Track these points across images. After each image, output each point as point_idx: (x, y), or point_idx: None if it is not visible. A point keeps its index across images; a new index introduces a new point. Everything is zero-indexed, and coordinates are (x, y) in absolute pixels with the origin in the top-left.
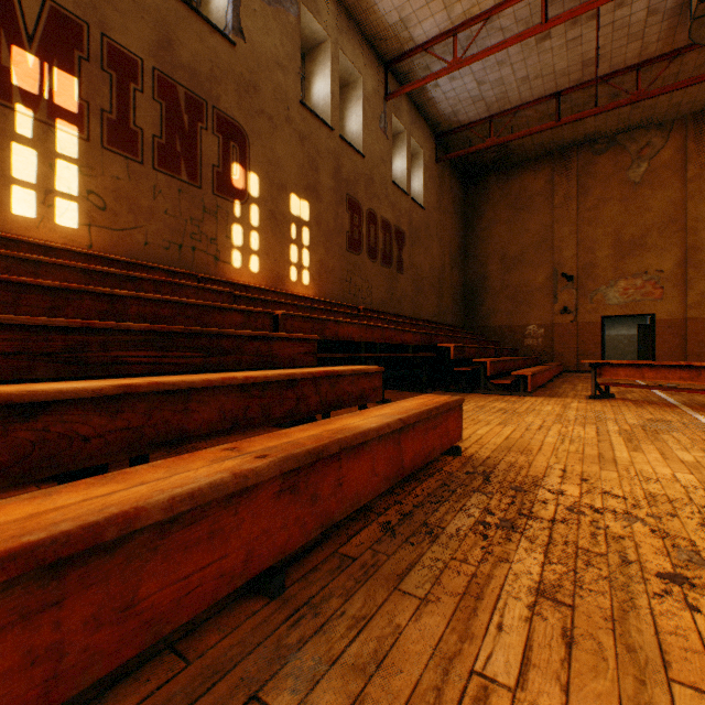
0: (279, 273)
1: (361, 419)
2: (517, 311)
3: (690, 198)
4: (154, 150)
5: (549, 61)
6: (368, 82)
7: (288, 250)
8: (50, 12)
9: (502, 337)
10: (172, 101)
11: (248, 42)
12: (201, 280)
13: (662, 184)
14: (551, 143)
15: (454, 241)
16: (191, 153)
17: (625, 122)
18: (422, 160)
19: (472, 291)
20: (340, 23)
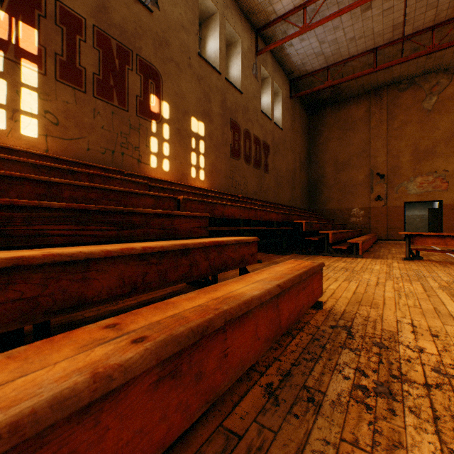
0: (183, 172)
1: (244, 284)
2: (345, 199)
3: None
4: (94, 83)
5: (369, 25)
6: (244, 42)
7: (189, 156)
8: None
9: (335, 216)
10: (107, 49)
11: (161, 10)
12: (127, 175)
13: (447, 111)
14: (369, 84)
15: (302, 152)
16: (120, 86)
17: (421, 69)
18: (281, 97)
19: (314, 185)
20: (226, 1)
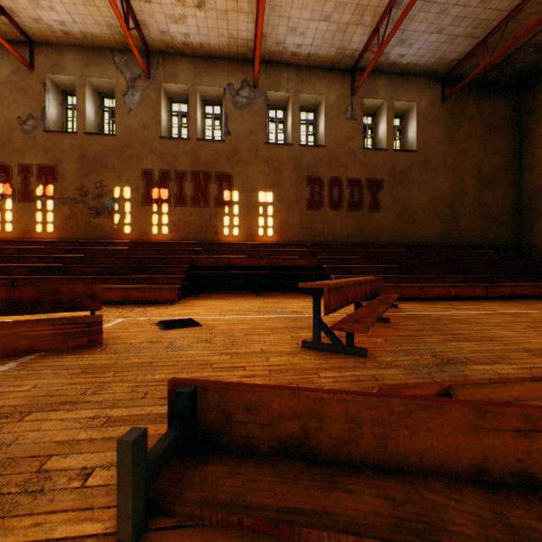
0: (251, 233)
1: (125, 286)
2: None
3: None
4: (191, 200)
5: None
6: (330, 95)
7: (257, 221)
8: (161, 174)
9: None
10: (197, 179)
11: (232, 135)
12: (201, 244)
13: None
14: None
15: (488, 161)
16: (205, 195)
17: None
18: (415, 111)
19: (527, 205)
20: (300, 78)
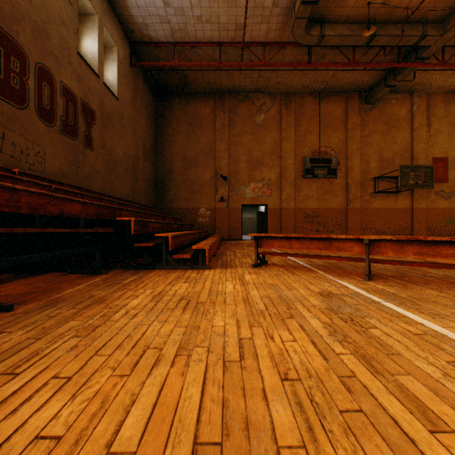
0: None
1: None
2: (193, 198)
3: (283, 140)
4: None
5: (216, 10)
6: None
7: None
8: None
9: (184, 216)
10: None
11: None
12: None
13: (271, 129)
14: (215, 85)
15: (148, 139)
16: None
17: (254, 85)
18: (116, 55)
19: (162, 181)
20: None
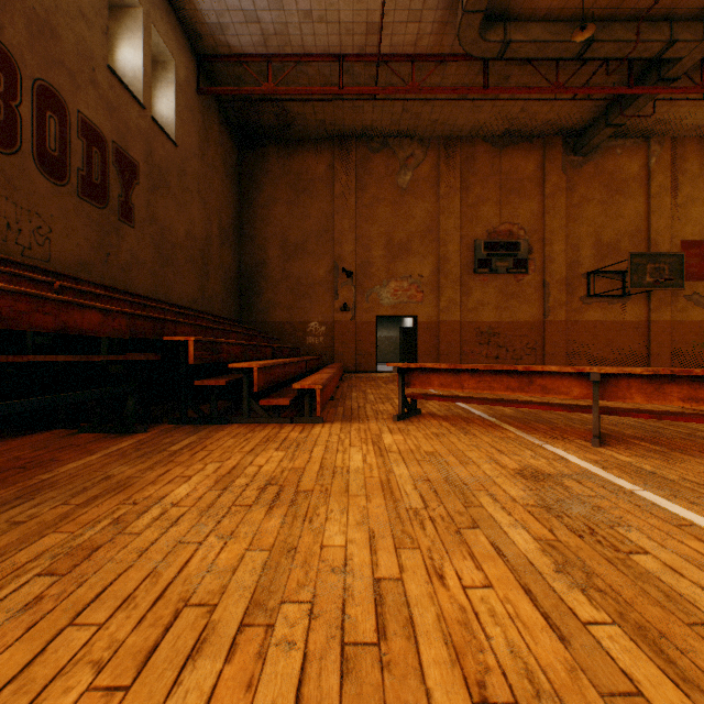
0: None
1: None
2: (299, 305)
3: (442, 213)
4: None
5: (335, 0)
6: None
7: None
8: None
9: (284, 334)
10: None
11: None
12: None
13: (423, 195)
14: (333, 125)
15: (226, 211)
16: None
17: (396, 125)
18: (174, 74)
19: (249, 278)
20: None
